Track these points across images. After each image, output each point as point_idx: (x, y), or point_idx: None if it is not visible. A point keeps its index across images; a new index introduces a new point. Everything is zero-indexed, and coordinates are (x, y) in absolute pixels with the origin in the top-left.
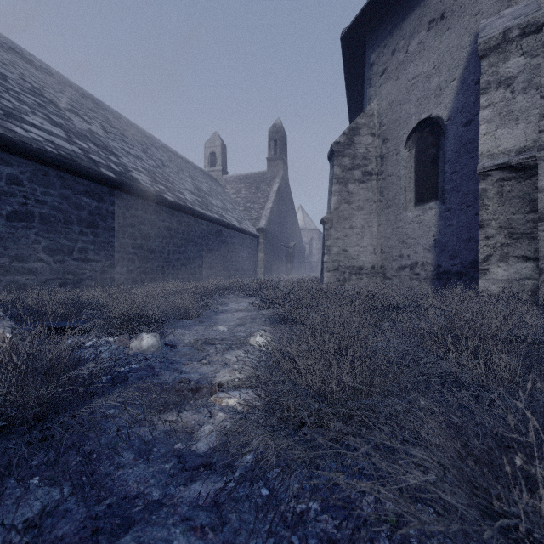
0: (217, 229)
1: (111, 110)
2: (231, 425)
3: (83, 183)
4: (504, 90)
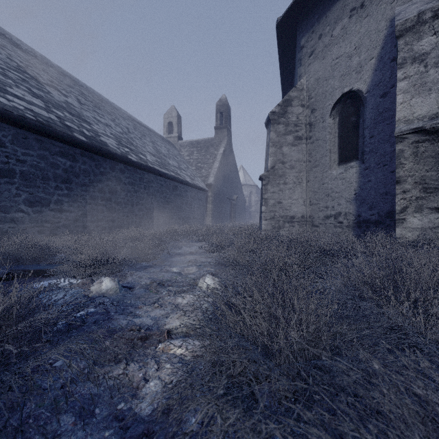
0: (173, 185)
1: (86, 87)
2: (177, 379)
3: (59, 145)
4: (418, 65)
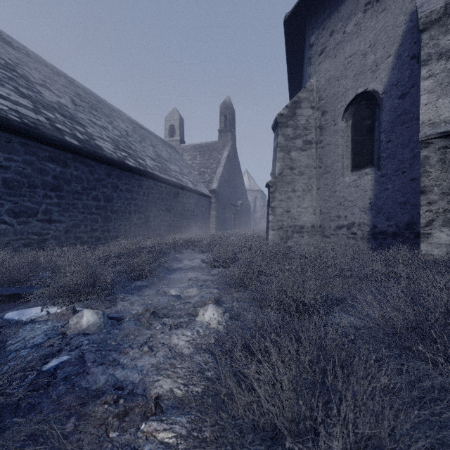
0: (174, 191)
1: (83, 87)
2: None
3: (48, 149)
4: (445, 61)
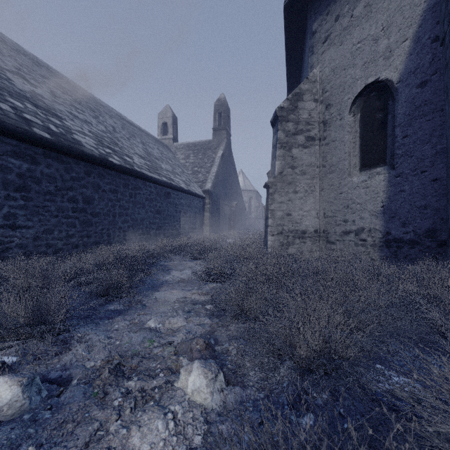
0: (165, 192)
1: (67, 80)
2: None
3: (11, 143)
4: None
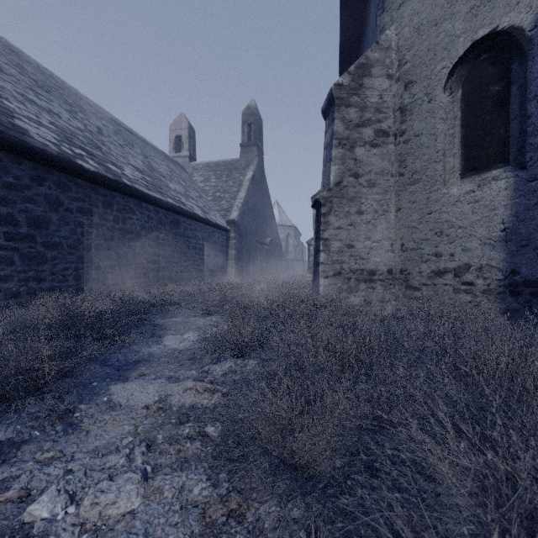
0: (171, 218)
1: (37, 65)
2: None
3: None
4: None
